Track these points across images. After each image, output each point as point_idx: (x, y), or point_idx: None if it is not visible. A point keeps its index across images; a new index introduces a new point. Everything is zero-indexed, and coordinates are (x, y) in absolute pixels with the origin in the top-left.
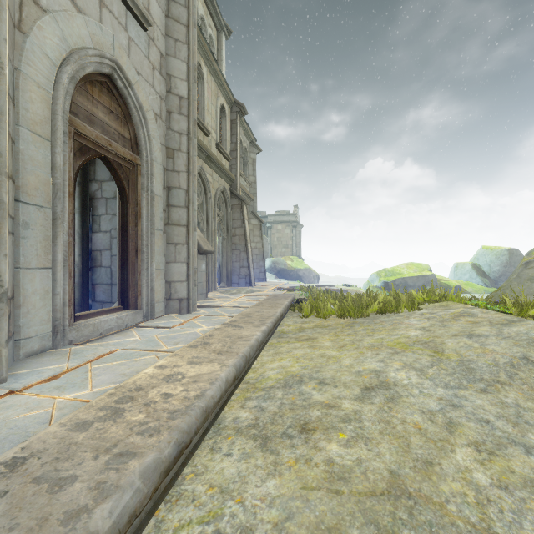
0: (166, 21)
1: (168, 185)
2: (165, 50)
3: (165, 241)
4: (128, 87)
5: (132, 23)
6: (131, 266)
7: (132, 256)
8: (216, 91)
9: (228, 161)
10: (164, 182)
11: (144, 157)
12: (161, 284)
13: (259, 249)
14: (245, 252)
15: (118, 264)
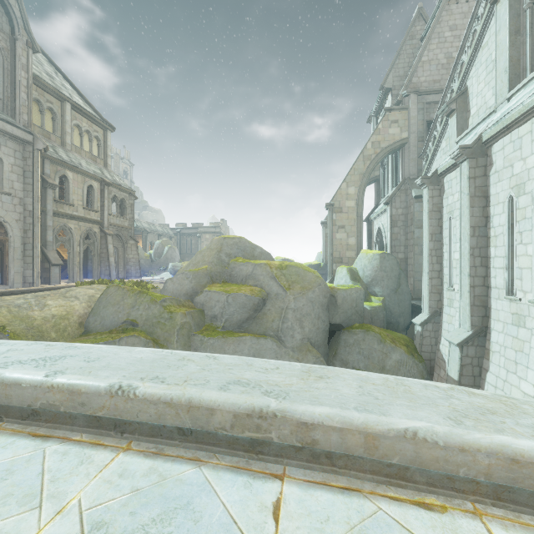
0: (24, 185)
1: (24, 243)
2: (23, 195)
3: (23, 262)
4: (2, 218)
5: (4, 197)
6: (5, 271)
7: (5, 268)
8: (84, 180)
9: (97, 212)
10: (23, 242)
11: (10, 236)
12: (20, 277)
13: (136, 258)
14: (108, 262)
15: (1, 271)
